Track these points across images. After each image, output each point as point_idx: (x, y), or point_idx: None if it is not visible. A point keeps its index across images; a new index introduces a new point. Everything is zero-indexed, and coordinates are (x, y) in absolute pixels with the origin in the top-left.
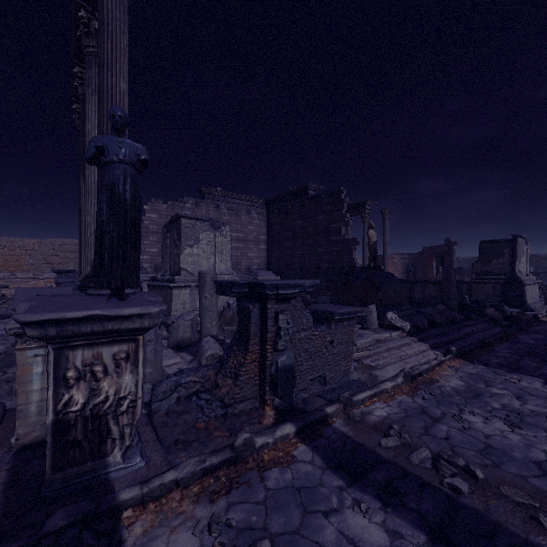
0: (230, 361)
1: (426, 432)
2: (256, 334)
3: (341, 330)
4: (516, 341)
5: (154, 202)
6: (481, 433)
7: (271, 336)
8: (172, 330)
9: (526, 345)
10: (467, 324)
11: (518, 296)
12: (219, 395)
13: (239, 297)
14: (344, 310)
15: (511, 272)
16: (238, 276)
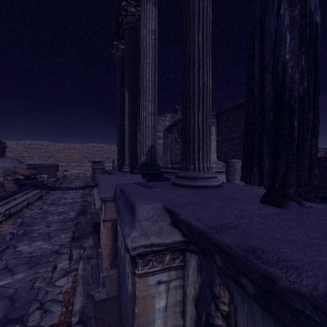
0: None
1: None
2: None
3: None
4: None
5: None
6: None
7: None
8: None
9: None
10: None
11: None
12: None
13: None
14: None
15: None
16: (221, 165)
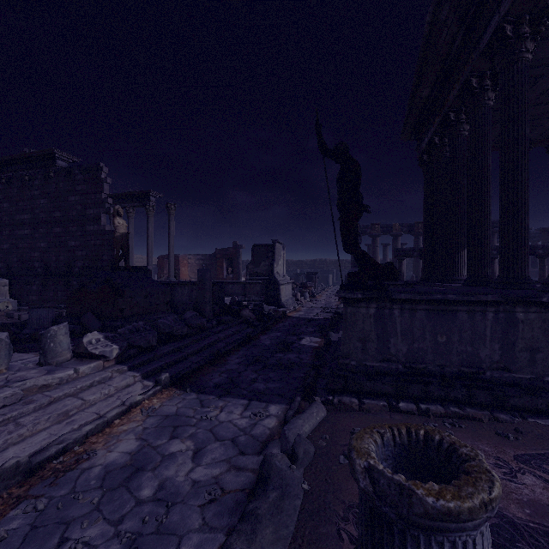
0: None
1: None
2: None
3: None
4: (255, 344)
5: None
6: None
7: None
8: None
9: (260, 348)
10: (217, 330)
11: (276, 294)
12: None
13: None
14: None
15: (271, 273)
16: None
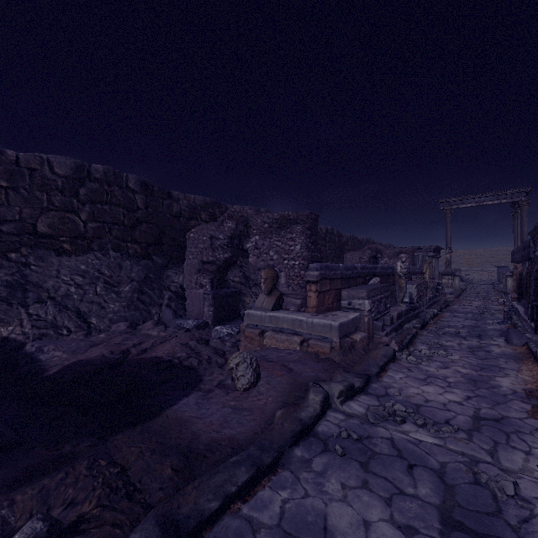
0: None
1: None
2: None
3: None
4: None
5: None
6: None
7: None
8: None
9: None
10: None
11: None
12: None
13: None
14: None
15: None
16: None
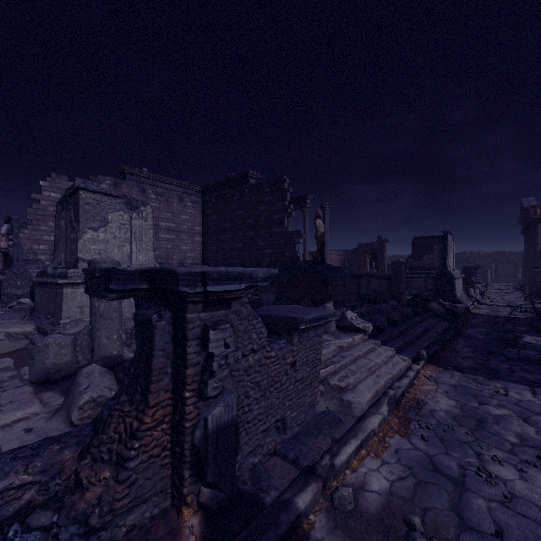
0: (110, 427)
1: (460, 520)
2: (165, 370)
3: (306, 343)
4: (468, 337)
5: (55, 177)
6: (535, 507)
7: (194, 372)
8: (34, 353)
9: (480, 341)
10: (419, 320)
11: (449, 289)
12: (78, 509)
13: (138, 299)
14: (312, 315)
15: (443, 266)
16: None
